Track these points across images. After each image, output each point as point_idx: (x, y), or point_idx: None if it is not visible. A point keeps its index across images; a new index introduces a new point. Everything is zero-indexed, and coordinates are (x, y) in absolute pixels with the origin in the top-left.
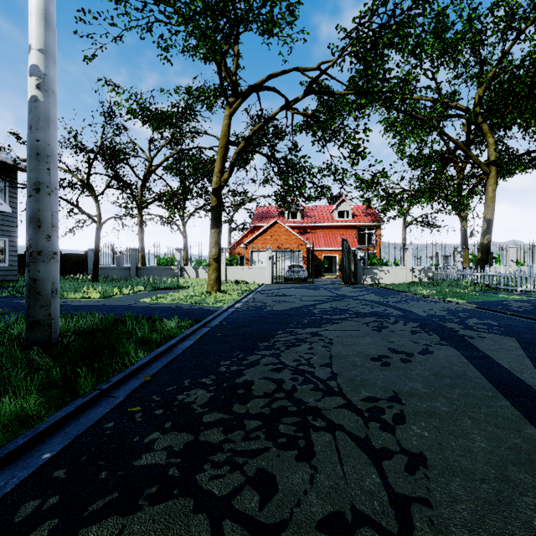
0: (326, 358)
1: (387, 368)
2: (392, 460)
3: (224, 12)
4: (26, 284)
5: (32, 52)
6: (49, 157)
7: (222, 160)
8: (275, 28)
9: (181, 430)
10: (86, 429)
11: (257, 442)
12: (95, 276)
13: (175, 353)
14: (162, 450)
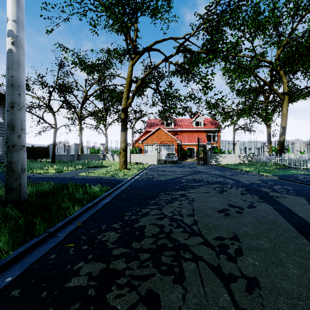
0: (190, 211)
1: (228, 217)
2: (236, 282)
3: (129, 3)
4: (5, 165)
5: (9, 22)
6: (20, 86)
7: (127, 91)
8: (159, 13)
9: (98, 260)
10: (37, 259)
11: (147, 269)
12: (53, 160)
13: (97, 207)
14: (84, 275)
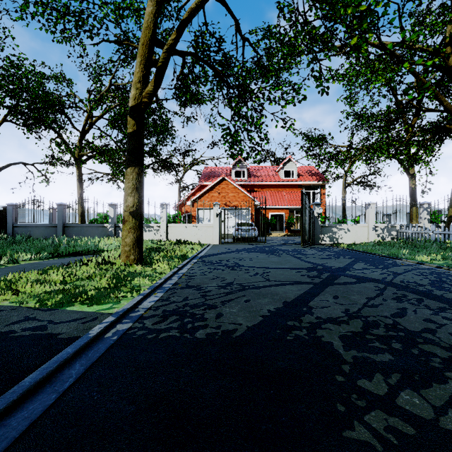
0: None
1: None
2: None
3: None
4: None
5: None
6: None
7: (144, 64)
8: None
9: None
10: None
11: None
12: None
13: None
14: None
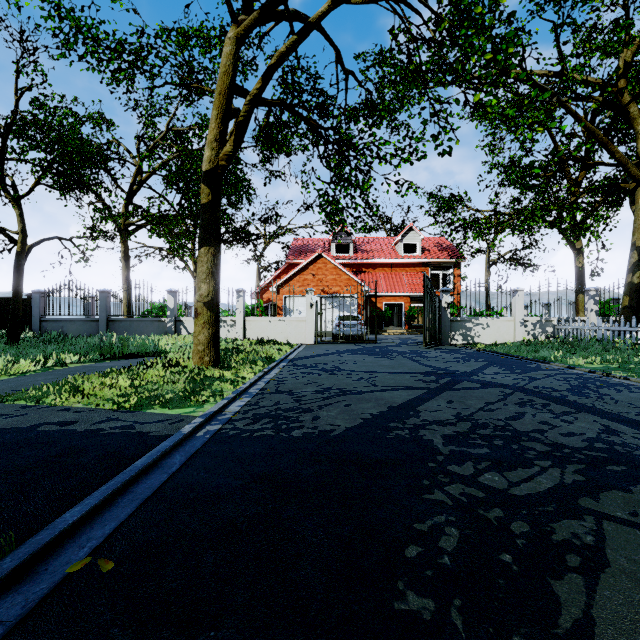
0: None
1: None
2: None
3: None
4: None
5: None
6: None
7: (221, 118)
8: None
9: None
10: None
11: None
12: (14, 335)
13: None
14: None
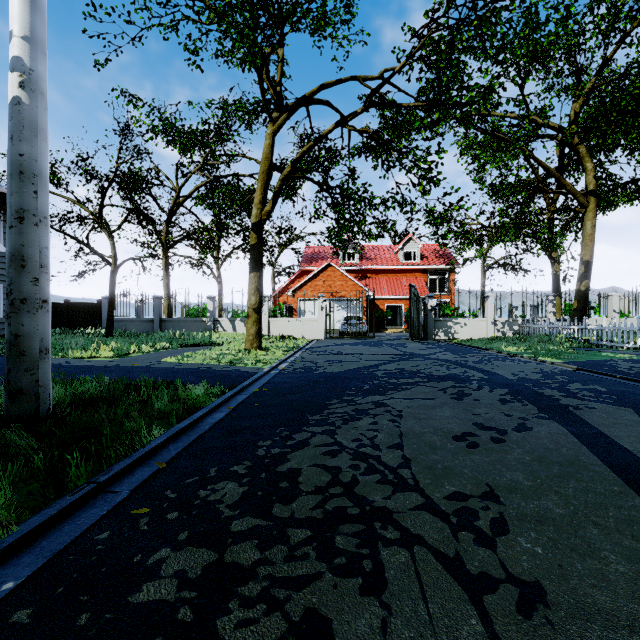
0: (395, 437)
1: (475, 450)
2: (497, 593)
3: (266, 5)
4: (6, 341)
5: (13, 40)
6: (37, 176)
7: (263, 188)
8: (329, 25)
9: (200, 544)
10: (70, 542)
11: (305, 564)
12: (110, 330)
13: (201, 430)
14: (171, 576)
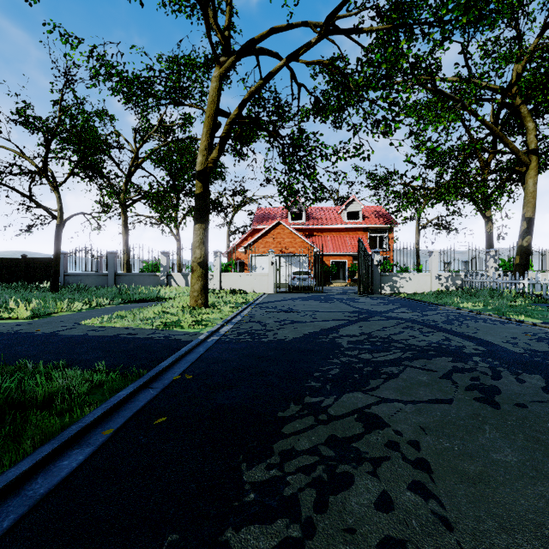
0: None
1: None
2: None
3: None
4: None
5: None
6: None
7: (209, 134)
8: None
9: None
10: None
11: None
12: (55, 285)
13: None
14: None
